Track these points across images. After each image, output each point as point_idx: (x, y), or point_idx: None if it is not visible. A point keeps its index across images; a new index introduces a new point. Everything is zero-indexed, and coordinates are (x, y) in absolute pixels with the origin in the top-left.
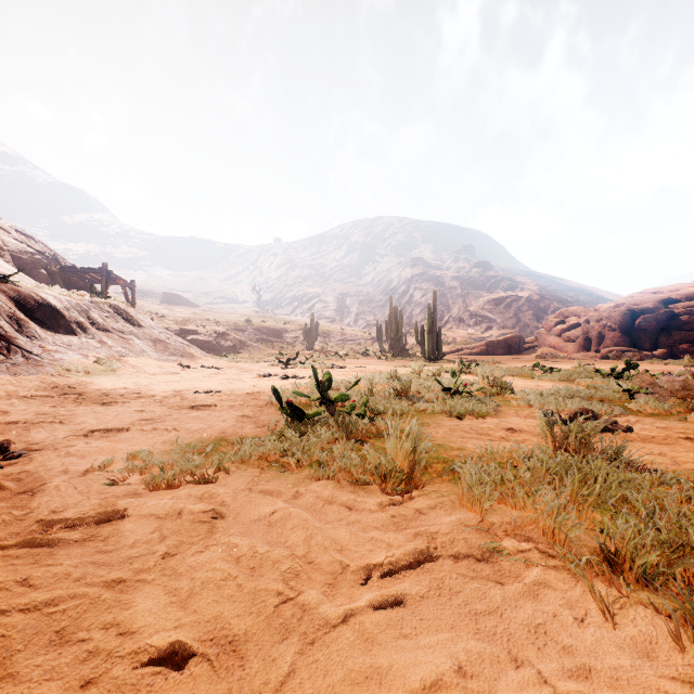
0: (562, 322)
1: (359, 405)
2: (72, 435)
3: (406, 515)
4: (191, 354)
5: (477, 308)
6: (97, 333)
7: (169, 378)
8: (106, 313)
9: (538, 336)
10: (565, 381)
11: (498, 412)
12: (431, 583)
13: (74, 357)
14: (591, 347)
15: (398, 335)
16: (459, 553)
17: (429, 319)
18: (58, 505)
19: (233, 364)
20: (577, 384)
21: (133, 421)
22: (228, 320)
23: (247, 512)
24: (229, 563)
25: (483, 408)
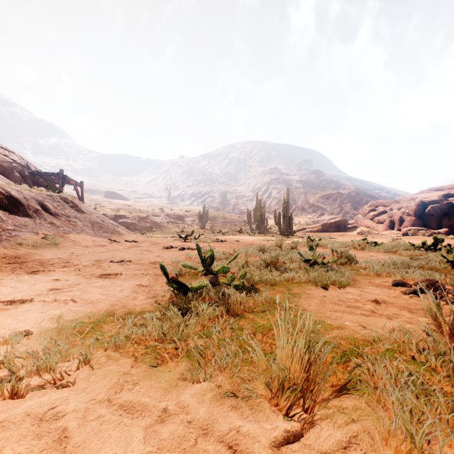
0: (373, 210)
1: (237, 274)
2: None
3: None
4: (119, 231)
5: (314, 201)
6: (48, 217)
7: (97, 250)
8: (58, 203)
9: (357, 219)
10: (389, 252)
11: (356, 282)
12: None
13: (27, 234)
14: (395, 227)
15: (262, 219)
16: None
17: (284, 207)
18: None
19: (148, 239)
20: (399, 254)
21: (43, 290)
22: (148, 209)
23: None
24: None
25: (343, 278)
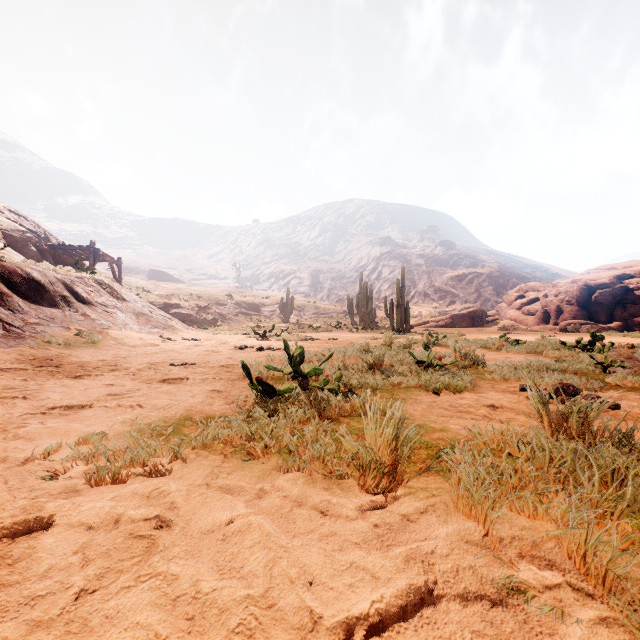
0: (522, 297)
1: (332, 378)
2: (28, 413)
3: (391, 524)
4: (172, 326)
5: (441, 284)
6: (80, 306)
7: (148, 350)
8: (91, 288)
9: (499, 310)
10: (532, 353)
11: (475, 387)
12: None
13: (56, 329)
14: (550, 320)
15: (368, 309)
16: (467, 592)
17: (398, 293)
18: None
19: (212, 336)
20: (545, 356)
21: (100, 396)
22: (209, 295)
23: (200, 518)
24: (161, 610)
25: (459, 382)
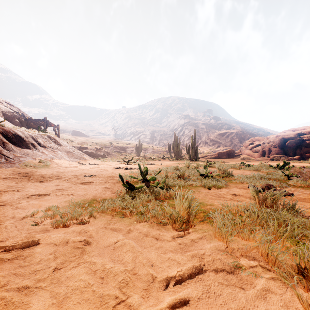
0: (252, 143)
1: (161, 182)
2: (21, 197)
3: (186, 243)
4: (84, 158)
5: (213, 137)
6: (40, 148)
7: (73, 169)
8: (45, 139)
9: (241, 150)
10: (256, 170)
11: (227, 186)
12: (203, 289)
13: (29, 159)
14: (265, 155)
15: (178, 149)
16: (217, 268)
17: (192, 142)
18: (4, 237)
19: (103, 163)
20: (261, 172)
21: (53, 190)
22: (101, 143)
23: (103, 241)
24: (89, 275)
25: (220, 184)
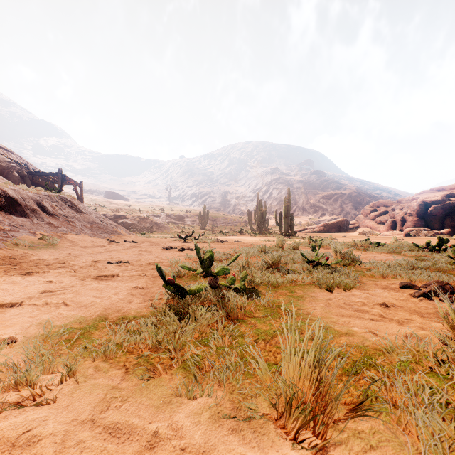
0: (375, 210)
1: (238, 276)
2: None
3: None
4: (118, 232)
5: (315, 201)
6: (46, 217)
7: (96, 250)
8: (56, 203)
9: (358, 220)
10: (392, 252)
11: (361, 284)
12: None
13: (24, 234)
14: (396, 227)
15: (263, 219)
16: None
17: (285, 208)
18: None
19: (148, 239)
20: (404, 255)
21: (34, 293)
22: (148, 209)
23: None
24: None
25: (348, 280)
